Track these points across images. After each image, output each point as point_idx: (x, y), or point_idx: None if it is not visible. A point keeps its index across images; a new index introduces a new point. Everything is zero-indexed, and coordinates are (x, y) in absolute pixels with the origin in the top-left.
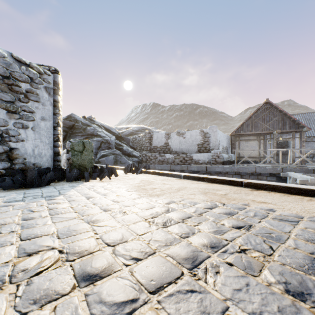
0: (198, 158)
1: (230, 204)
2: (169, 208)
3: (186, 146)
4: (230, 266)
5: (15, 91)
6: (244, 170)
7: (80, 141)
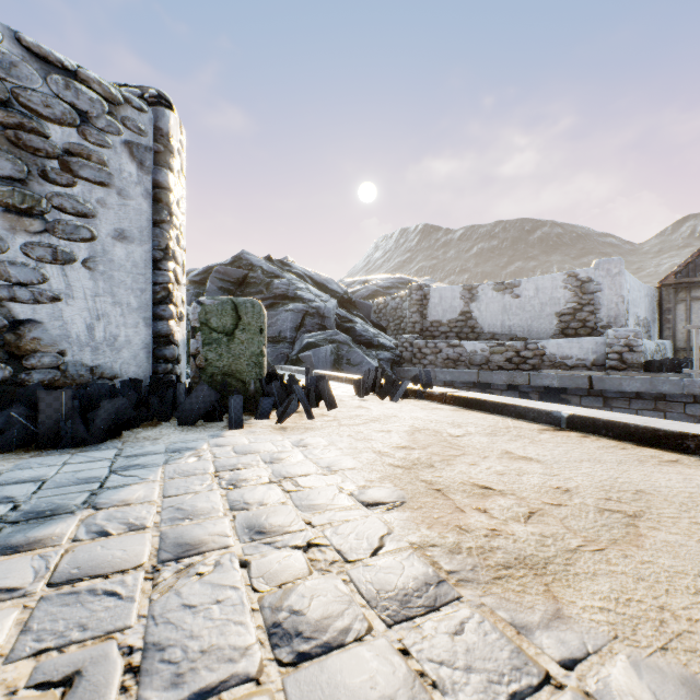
0: (561, 353)
1: None
2: None
3: (523, 320)
4: None
5: (27, 147)
6: None
7: (227, 303)
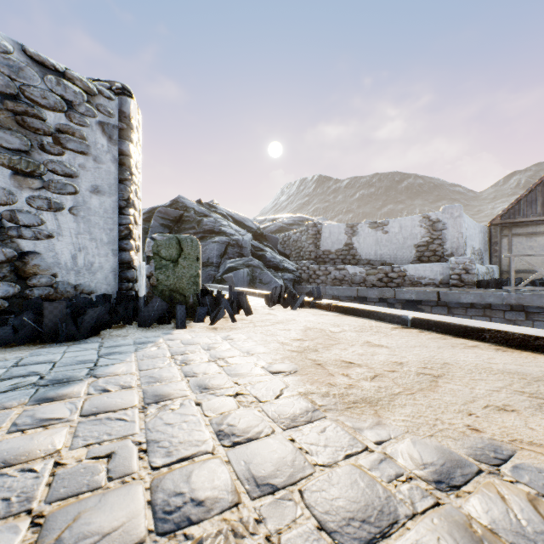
0: (417, 274)
1: None
2: None
3: (391, 250)
4: None
5: (30, 128)
6: (535, 301)
7: (172, 239)
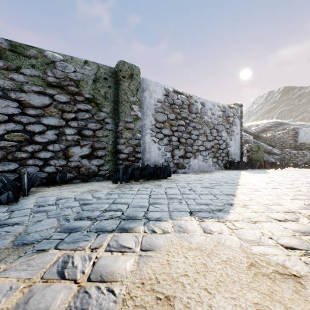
0: None
1: None
2: None
3: None
4: None
5: (229, 122)
6: None
7: (255, 145)
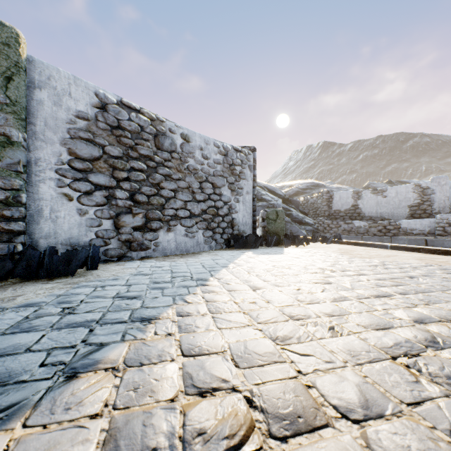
0: (409, 227)
1: (447, 266)
2: (385, 264)
3: (389, 209)
4: (433, 279)
5: (234, 174)
6: None
7: (273, 211)
